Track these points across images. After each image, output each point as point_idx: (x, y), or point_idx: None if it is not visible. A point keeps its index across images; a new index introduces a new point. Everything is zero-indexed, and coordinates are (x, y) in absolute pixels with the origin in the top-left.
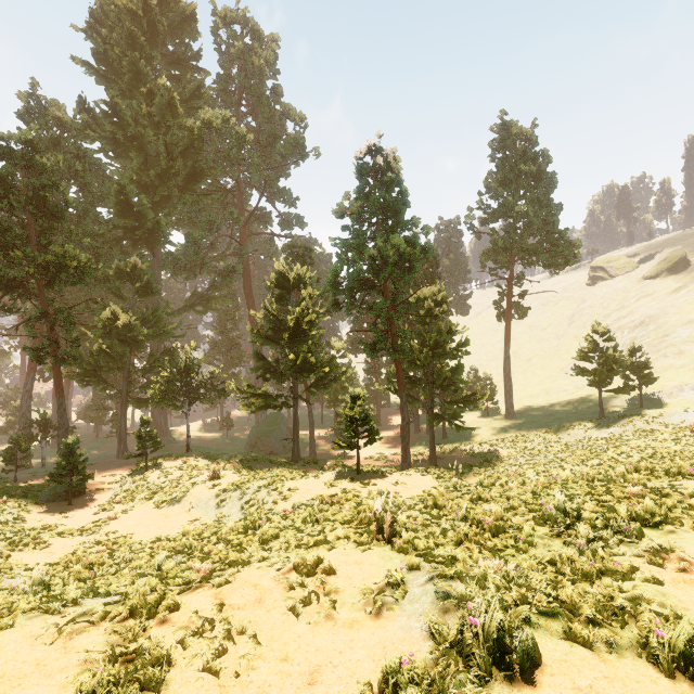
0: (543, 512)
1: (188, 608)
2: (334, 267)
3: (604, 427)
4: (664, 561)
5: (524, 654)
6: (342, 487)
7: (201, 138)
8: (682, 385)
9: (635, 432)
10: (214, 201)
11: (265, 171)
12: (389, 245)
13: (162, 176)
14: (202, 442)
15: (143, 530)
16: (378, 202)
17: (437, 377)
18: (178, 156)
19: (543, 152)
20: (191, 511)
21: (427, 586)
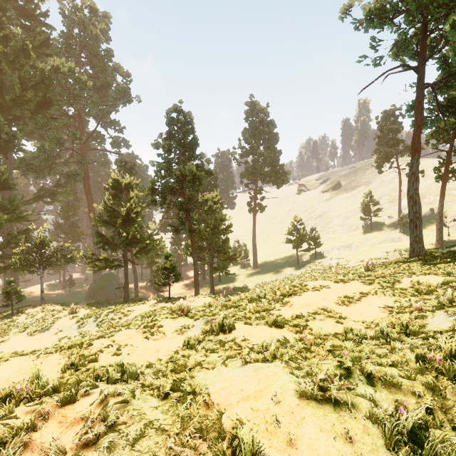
0: (252, 297)
1: (97, 344)
2: (153, 179)
3: (298, 269)
4: (286, 305)
5: (229, 325)
6: (160, 306)
7: (50, 78)
8: (333, 247)
9: (311, 270)
10: (59, 122)
11: (99, 106)
12: (187, 169)
13: (16, 100)
14: (49, 298)
15: (24, 348)
16: (180, 142)
17: (215, 246)
18: (30, 88)
19: (272, 121)
20: (58, 333)
21: (201, 321)
